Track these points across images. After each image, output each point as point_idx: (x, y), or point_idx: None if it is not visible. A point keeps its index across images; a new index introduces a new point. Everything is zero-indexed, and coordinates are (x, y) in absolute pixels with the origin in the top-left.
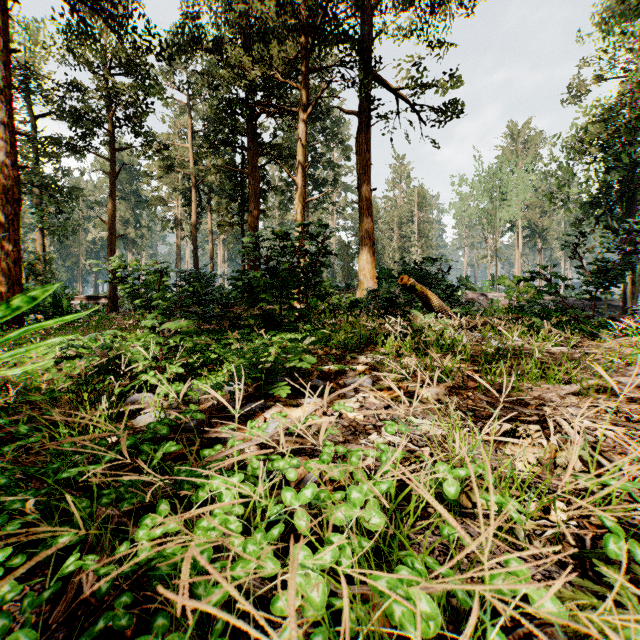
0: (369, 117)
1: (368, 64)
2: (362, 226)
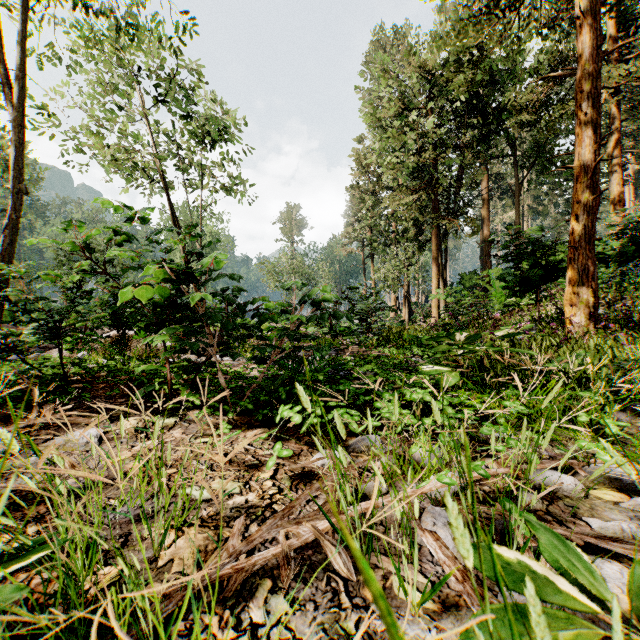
0: None
1: None
2: None
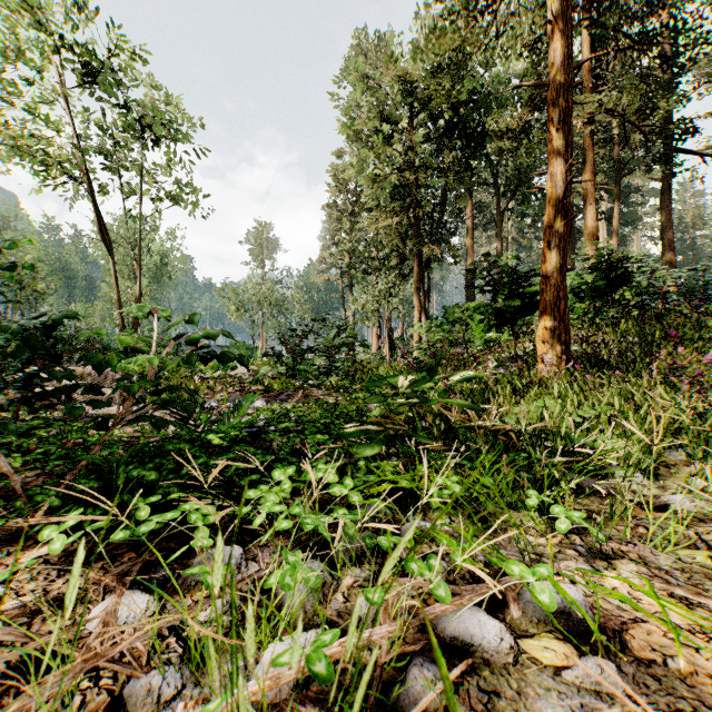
0: (669, 186)
1: (669, 146)
2: (664, 258)
